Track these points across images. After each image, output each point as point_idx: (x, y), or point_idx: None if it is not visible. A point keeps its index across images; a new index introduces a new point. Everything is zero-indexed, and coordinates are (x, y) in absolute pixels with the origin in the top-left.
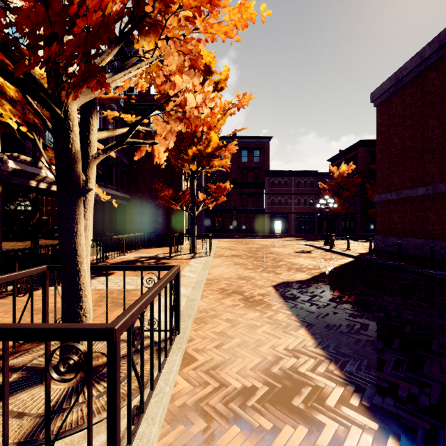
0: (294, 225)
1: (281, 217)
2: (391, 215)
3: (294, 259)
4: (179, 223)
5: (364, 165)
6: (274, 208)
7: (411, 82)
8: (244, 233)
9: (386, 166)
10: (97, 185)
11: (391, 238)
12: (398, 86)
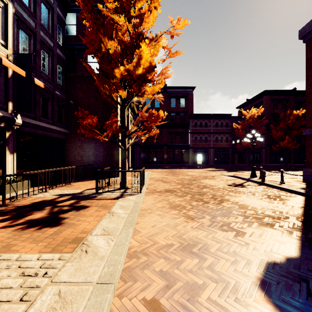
0: (213, 157)
1: (202, 151)
2: None
3: (236, 197)
4: (114, 156)
5: (268, 110)
6: (196, 144)
7: None
8: (172, 164)
9: None
10: (26, 116)
11: None
12: None
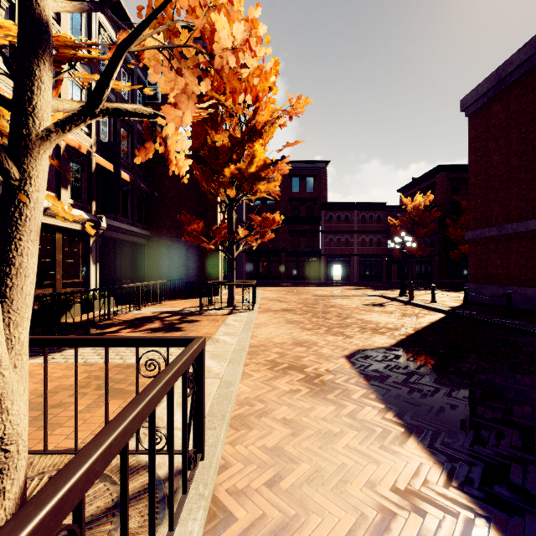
0: (357, 270)
1: (341, 260)
2: (490, 257)
3: (365, 315)
4: (213, 267)
5: (444, 196)
6: (332, 249)
7: (518, 81)
8: (295, 280)
9: (482, 193)
10: (106, 217)
11: (490, 287)
12: (500, 87)
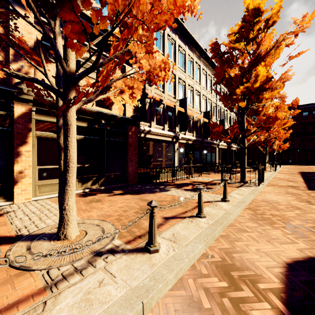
0: None
1: None
2: None
3: None
4: None
5: None
6: None
7: None
8: (304, 163)
9: None
10: (236, 145)
11: None
12: None
